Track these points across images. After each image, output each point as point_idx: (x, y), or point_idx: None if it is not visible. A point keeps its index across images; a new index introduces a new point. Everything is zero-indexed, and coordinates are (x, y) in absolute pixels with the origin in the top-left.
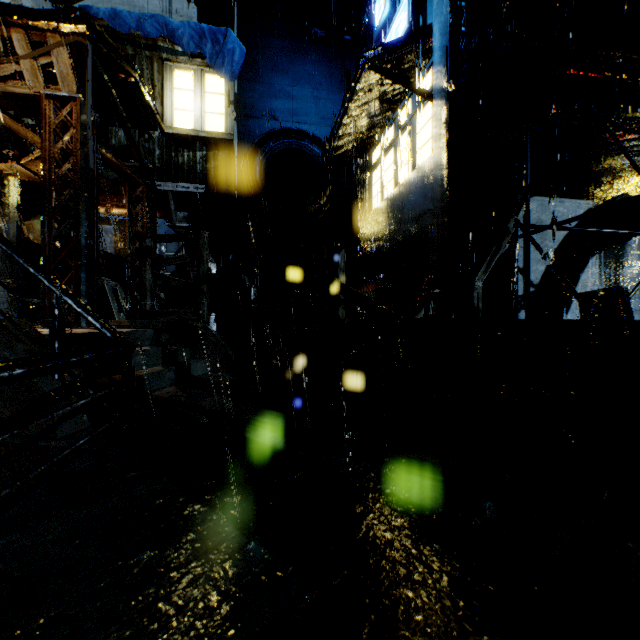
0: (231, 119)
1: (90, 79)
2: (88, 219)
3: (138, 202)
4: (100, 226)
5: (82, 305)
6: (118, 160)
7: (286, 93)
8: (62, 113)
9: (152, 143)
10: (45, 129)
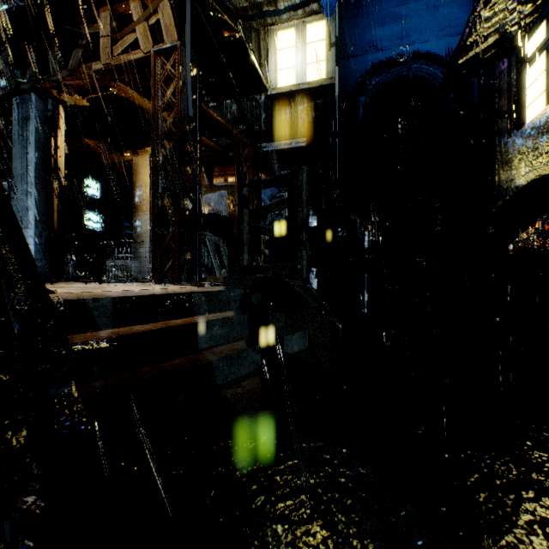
0: (332, 62)
1: (188, 21)
2: (192, 174)
3: (246, 164)
4: (217, 192)
5: (6, 248)
6: (225, 120)
7: (393, 16)
8: (167, 67)
9: (258, 109)
10: (153, 87)
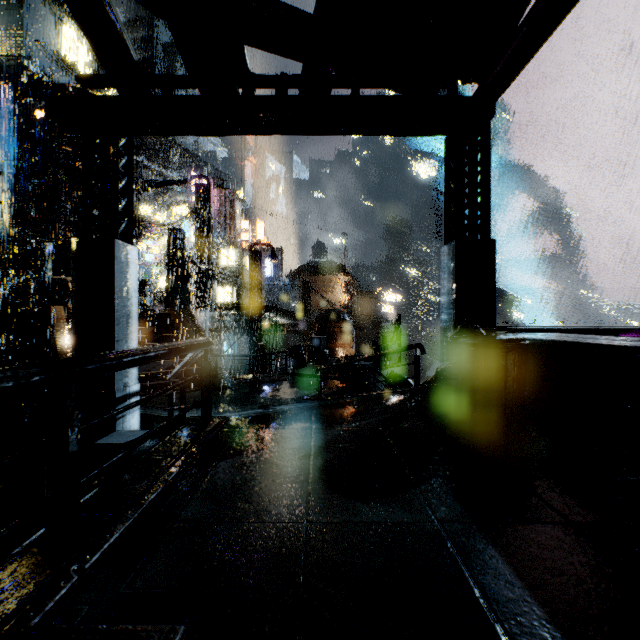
0: None
1: None
2: None
3: None
4: None
5: None
6: None
7: None
8: None
9: None
10: None
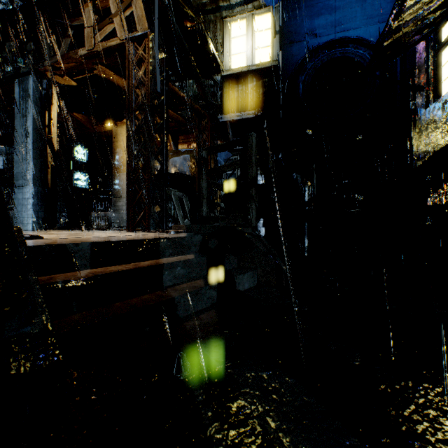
0: (276, 47)
1: (157, 13)
2: (160, 140)
3: (205, 132)
4: (181, 156)
5: None
6: (188, 96)
7: (328, 8)
8: (139, 51)
9: (215, 87)
10: (128, 68)
